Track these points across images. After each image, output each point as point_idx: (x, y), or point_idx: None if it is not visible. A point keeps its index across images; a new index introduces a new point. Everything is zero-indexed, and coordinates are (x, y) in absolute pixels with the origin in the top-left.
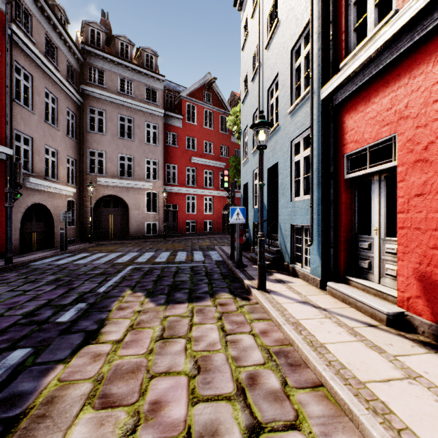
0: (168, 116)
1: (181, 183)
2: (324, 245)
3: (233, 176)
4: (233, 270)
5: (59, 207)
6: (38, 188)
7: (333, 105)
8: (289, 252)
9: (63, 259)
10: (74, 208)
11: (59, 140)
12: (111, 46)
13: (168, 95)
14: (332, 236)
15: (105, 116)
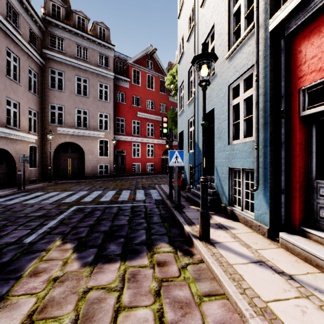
0: (117, 79)
1: (128, 132)
2: (273, 190)
3: (170, 127)
4: (171, 211)
5: (21, 151)
6: None
7: (285, 35)
8: (226, 194)
9: (16, 199)
10: (36, 153)
11: (21, 94)
12: (70, 20)
13: (118, 62)
14: (283, 181)
15: (64, 76)
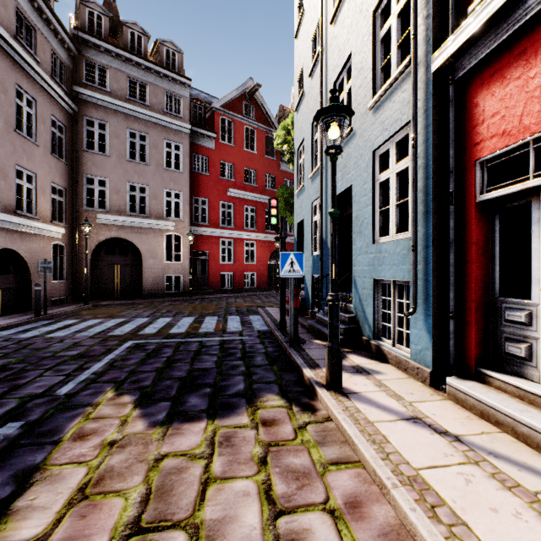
0: (195, 134)
1: (214, 222)
2: (438, 314)
3: (282, 213)
4: (284, 348)
5: (40, 253)
6: (4, 226)
7: (455, 79)
8: (370, 321)
9: (34, 330)
10: (63, 255)
11: (38, 160)
12: (118, 37)
13: (196, 106)
14: (452, 299)
15: (108, 130)
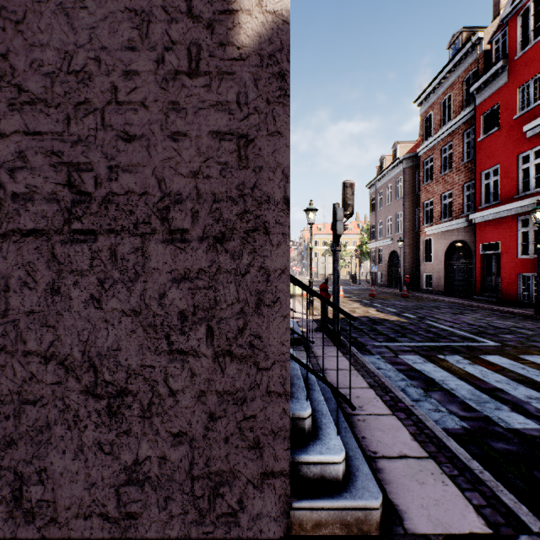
0: None
1: None
2: None
3: None
4: None
5: None
6: None
7: None
8: None
9: None
10: None
11: None
12: None
13: None
14: None
15: None
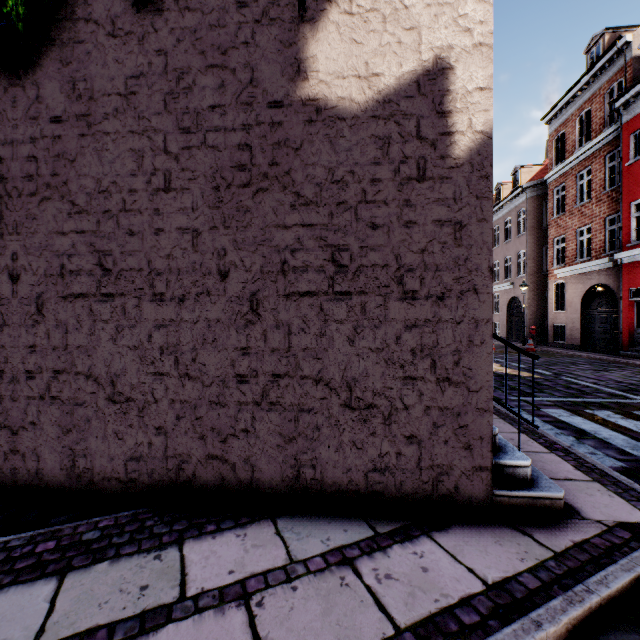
0: None
1: None
2: None
3: None
4: None
5: None
6: None
7: None
8: None
9: None
10: None
11: None
12: None
13: None
14: None
15: None
